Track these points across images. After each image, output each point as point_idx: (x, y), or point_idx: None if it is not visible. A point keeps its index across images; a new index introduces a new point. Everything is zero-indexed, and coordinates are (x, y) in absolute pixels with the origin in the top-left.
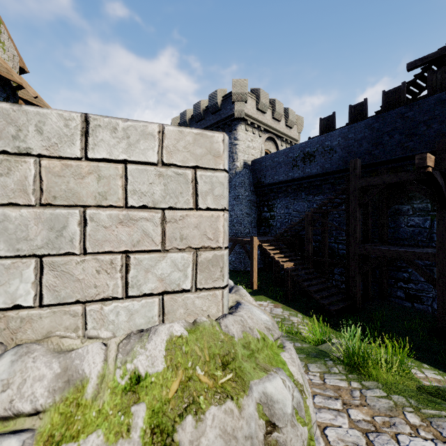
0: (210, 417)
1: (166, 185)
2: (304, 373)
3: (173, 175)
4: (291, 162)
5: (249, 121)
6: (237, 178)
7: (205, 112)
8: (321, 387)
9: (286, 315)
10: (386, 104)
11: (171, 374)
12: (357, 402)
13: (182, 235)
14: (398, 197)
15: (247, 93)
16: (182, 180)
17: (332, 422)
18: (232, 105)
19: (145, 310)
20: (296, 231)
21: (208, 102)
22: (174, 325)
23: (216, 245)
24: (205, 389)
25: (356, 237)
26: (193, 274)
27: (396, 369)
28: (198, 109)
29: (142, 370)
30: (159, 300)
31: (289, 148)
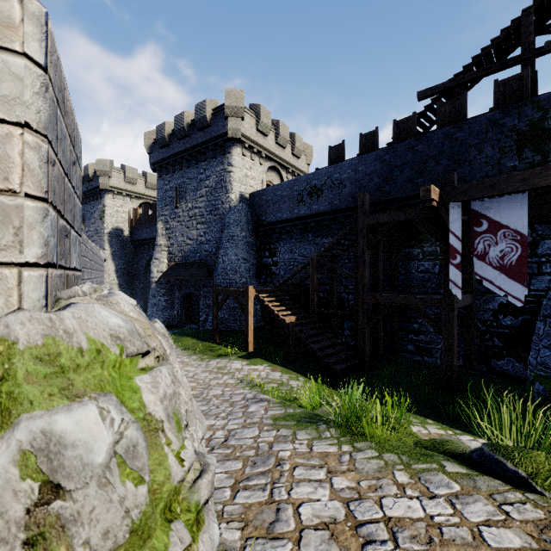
0: None
1: None
2: (290, 443)
3: None
4: (296, 196)
5: (246, 144)
6: (232, 213)
7: (191, 127)
8: (306, 456)
9: (285, 379)
10: (397, 135)
11: None
12: (345, 468)
13: None
14: (409, 239)
15: (243, 107)
16: None
17: (309, 496)
18: (225, 121)
19: None
20: (301, 279)
21: (194, 115)
22: None
23: (3, 186)
24: None
25: (364, 284)
26: None
27: (392, 425)
28: (180, 123)
29: None
30: None
31: (294, 180)
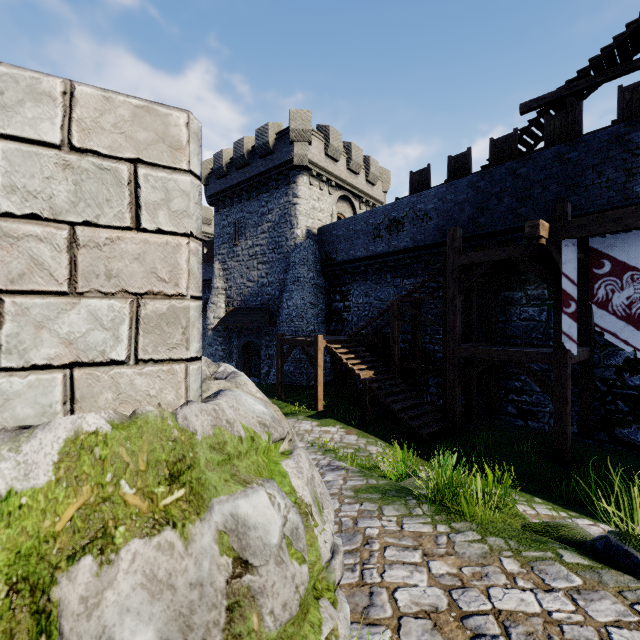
0: (127, 556)
1: (78, 184)
2: (376, 519)
3: (93, 170)
4: (372, 231)
5: (314, 171)
6: (298, 252)
7: (251, 155)
8: (397, 535)
9: (362, 444)
10: (494, 156)
11: (64, 492)
12: (443, 551)
13: (111, 271)
14: (509, 281)
15: (311, 130)
16: (109, 178)
17: (405, 581)
18: (290, 147)
19: (37, 393)
20: (378, 328)
21: (255, 141)
22: (87, 415)
23: (174, 291)
24: (134, 516)
25: (455, 334)
26: (131, 336)
27: (495, 504)
28: (240, 150)
29: (2, 485)
30: (65, 376)
31: (370, 212)
